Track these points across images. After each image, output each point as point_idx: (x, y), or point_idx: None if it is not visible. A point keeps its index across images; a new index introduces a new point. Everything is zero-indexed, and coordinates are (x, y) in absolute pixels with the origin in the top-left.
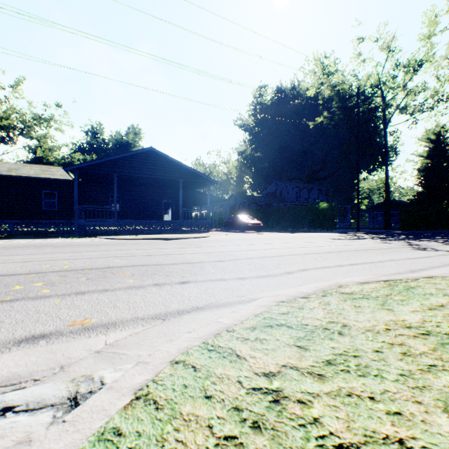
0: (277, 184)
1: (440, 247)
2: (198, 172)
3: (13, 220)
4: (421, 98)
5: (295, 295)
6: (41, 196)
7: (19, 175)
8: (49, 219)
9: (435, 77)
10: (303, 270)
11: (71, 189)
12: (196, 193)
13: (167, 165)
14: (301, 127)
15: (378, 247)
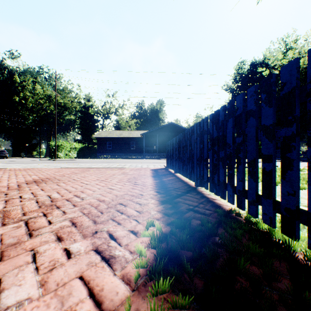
0: None
1: None
2: None
3: (121, 153)
4: None
5: None
6: (130, 144)
7: (124, 136)
8: (132, 153)
9: None
10: None
11: (140, 140)
12: None
13: (178, 129)
14: None
15: None
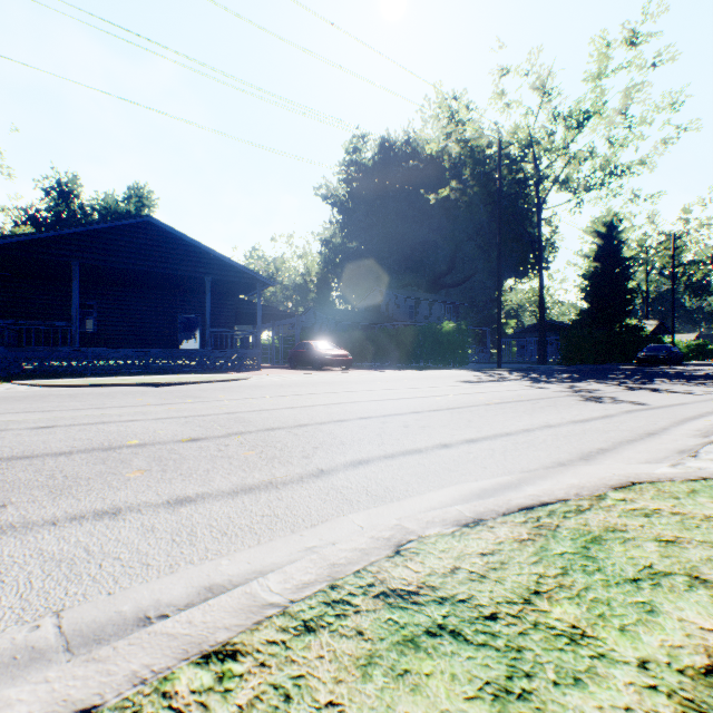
0: (382, 293)
1: (621, 394)
2: (240, 266)
3: None
4: (588, 170)
5: (195, 637)
6: None
7: None
8: None
9: (606, 140)
10: (359, 463)
11: None
12: (242, 302)
13: (181, 250)
14: (418, 203)
15: (526, 396)
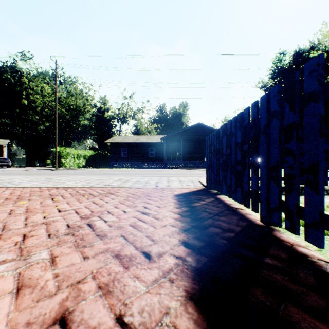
0: None
1: None
2: None
3: (138, 162)
4: None
5: None
6: (148, 151)
7: (141, 142)
8: (151, 161)
9: None
10: None
11: (160, 146)
12: None
13: (207, 131)
14: None
15: None
